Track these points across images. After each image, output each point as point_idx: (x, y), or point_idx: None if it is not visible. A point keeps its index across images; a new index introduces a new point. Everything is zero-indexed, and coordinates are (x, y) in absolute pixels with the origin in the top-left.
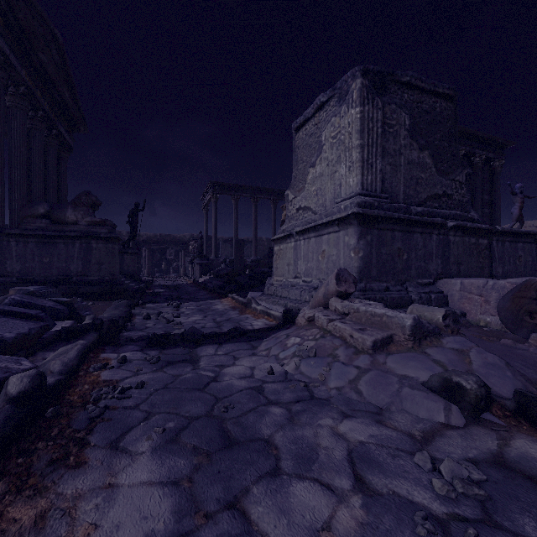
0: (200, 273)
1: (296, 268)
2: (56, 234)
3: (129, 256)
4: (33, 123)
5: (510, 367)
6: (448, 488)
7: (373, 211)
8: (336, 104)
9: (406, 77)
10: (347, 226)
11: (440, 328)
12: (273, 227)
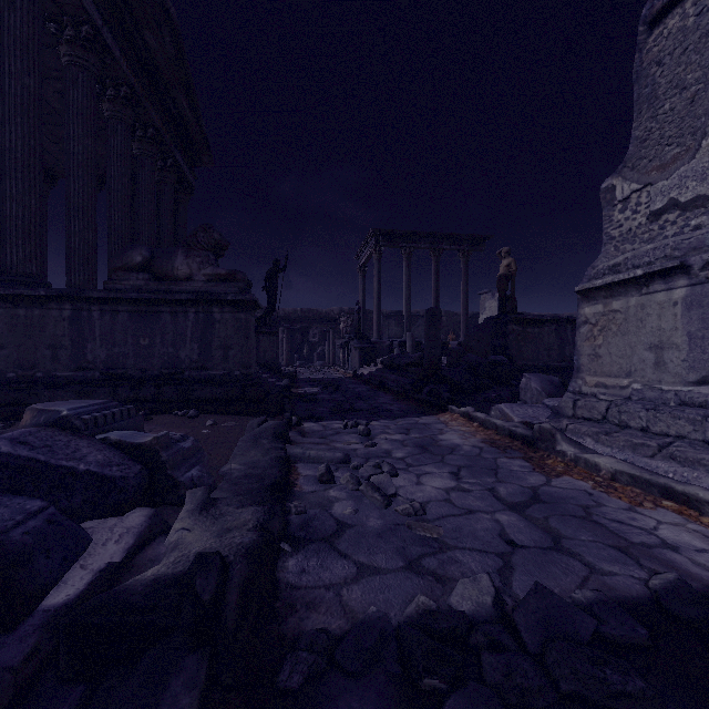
0: (359, 361)
1: (708, 355)
2: (159, 297)
3: (266, 337)
4: (142, 147)
5: None
6: None
7: None
8: None
9: None
10: None
11: None
12: (464, 293)
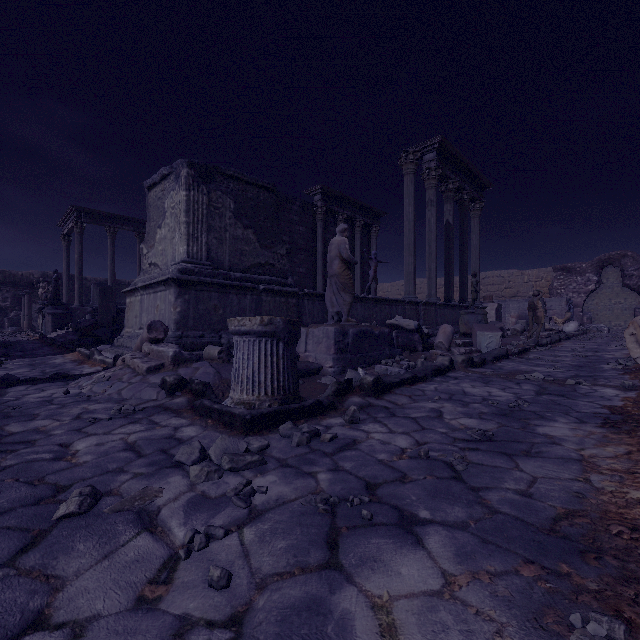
0: (53, 326)
1: (141, 320)
2: None
3: None
4: None
5: (216, 374)
6: (116, 411)
7: (187, 277)
8: (175, 180)
9: (230, 172)
10: (170, 287)
11: (217, 360)
12: None
